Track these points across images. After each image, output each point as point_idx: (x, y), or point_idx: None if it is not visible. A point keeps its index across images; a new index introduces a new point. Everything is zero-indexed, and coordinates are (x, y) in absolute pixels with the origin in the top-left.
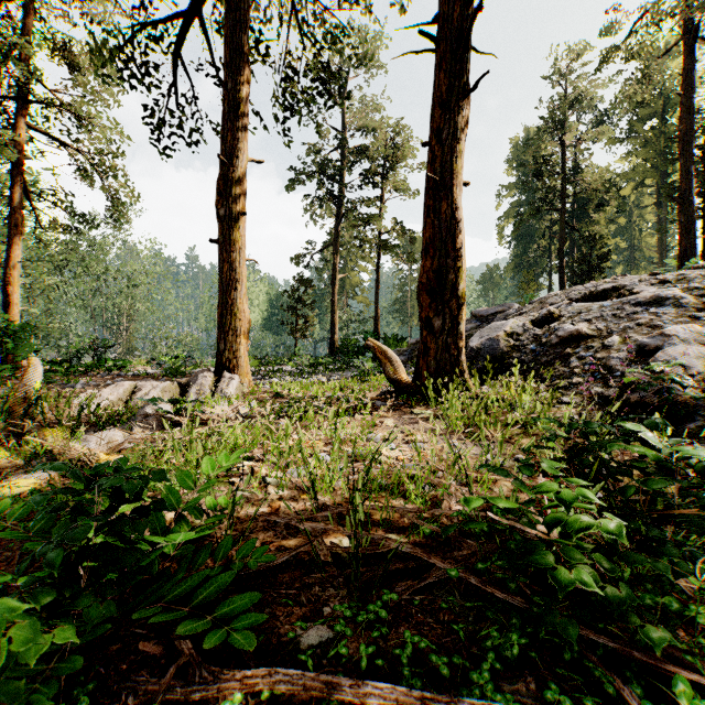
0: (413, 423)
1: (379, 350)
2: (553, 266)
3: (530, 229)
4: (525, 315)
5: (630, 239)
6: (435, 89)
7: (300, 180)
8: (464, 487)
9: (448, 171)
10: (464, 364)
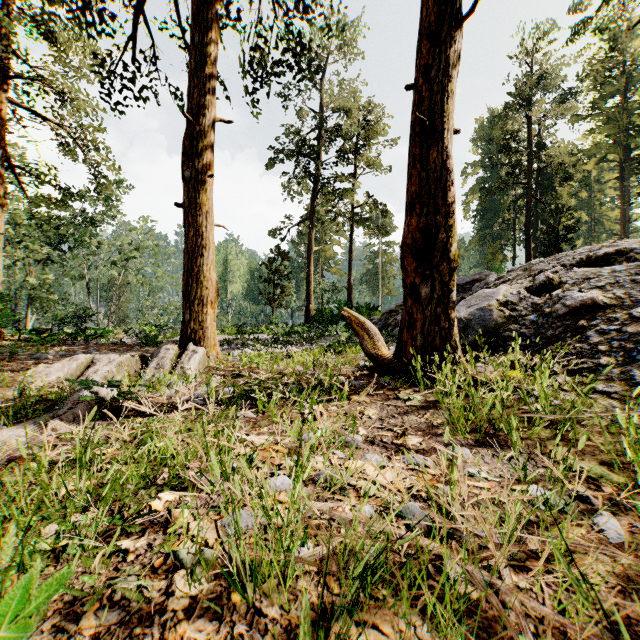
0: (401, 414)
1: (356, 321)
2: (516, 238)
3: (494, 204)
4: (511, 283)
5: (590, 213)
6: (422, 20)
7: (277, 158)
8: (520, 572)
9: (438, 112)
10: (456, 338)
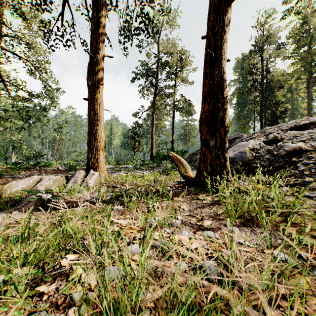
0: (200, 208)
1: (176, 158)
2: (255, 117)
3: (244, 100)
4: (255, 139)
5: (292, 105)
6: (210, 2)
7: (136, 77)
8: (275, 308)
9: (219, 50)
10: (228, 167)
